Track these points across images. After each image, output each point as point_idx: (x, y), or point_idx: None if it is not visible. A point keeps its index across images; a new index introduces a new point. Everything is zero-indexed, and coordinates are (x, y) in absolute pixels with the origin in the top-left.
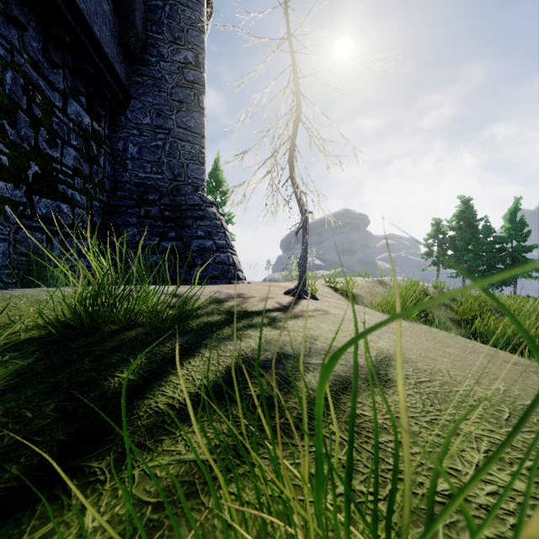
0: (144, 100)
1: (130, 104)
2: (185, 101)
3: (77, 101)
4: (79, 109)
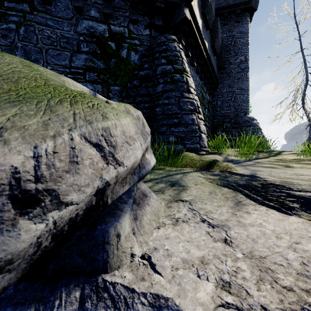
0: (223, 83)
1: (218, 86)
2: (240, 78)
3: (207, 93)
4: (207, 95)
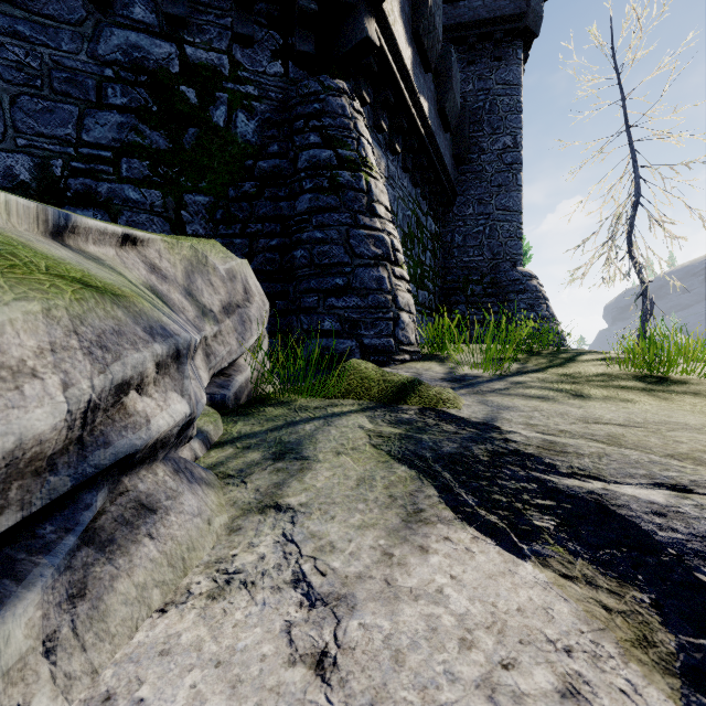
0: (467, 194)
1: (456, 201)
2: (503, 184)
3: (430, 216)
4: (430, 221)
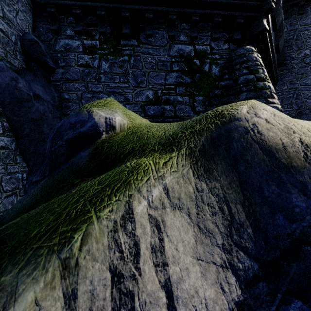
0: (283, 80)
1: (277, 84)
2: (304, 73)
3: None
4: None
